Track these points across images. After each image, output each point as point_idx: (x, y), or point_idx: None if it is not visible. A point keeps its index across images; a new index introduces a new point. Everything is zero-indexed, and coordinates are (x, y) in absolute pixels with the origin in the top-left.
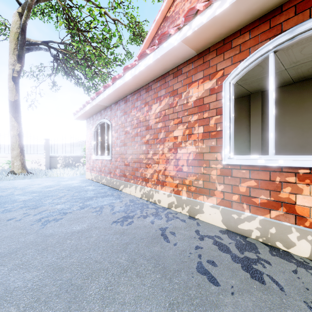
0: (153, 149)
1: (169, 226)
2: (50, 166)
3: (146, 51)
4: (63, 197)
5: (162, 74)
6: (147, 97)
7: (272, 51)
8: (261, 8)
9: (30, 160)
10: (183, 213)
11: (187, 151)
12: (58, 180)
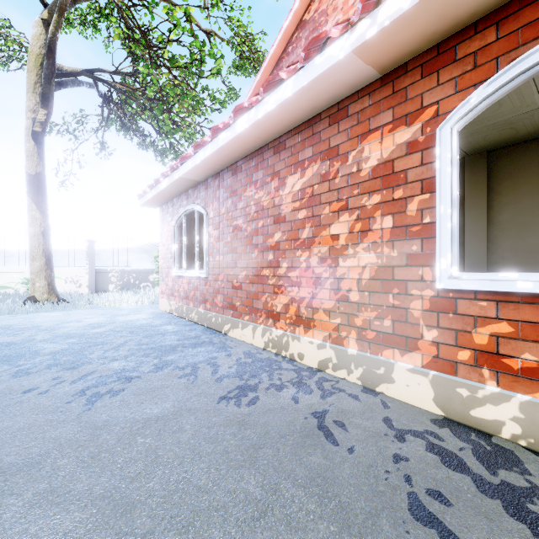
0: (289, 259)
1: (331, 409)
2: (97, 288)
3: (281, 75)
4: (122, 345)
5: (306, 118)
6: (276, 162)
7: None
8: None
9: (63, 278)
10: (349, 380)
11: (358, 264)
12: (111, 313)
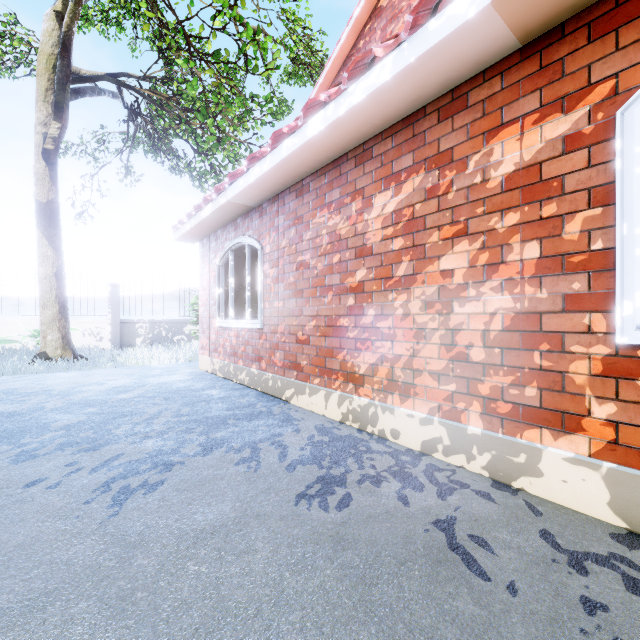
0: (378, 304)
1: (458, 516)
2: (121, 342)
3: (375, 52)
4: (156, 417)
5: (404, 115)
6: (359, 177)
7: None
8: None
9: (80, 330)
10: (469, 469)
11: (484, 309)
12: (140, 373)
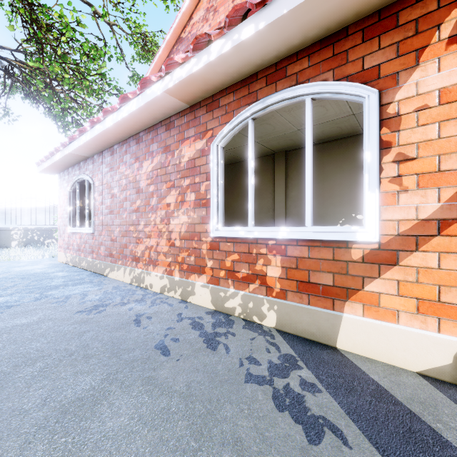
0: (145, 219)
1: (150, 312)
2: None
3: (129, 95)
4: (11, 287)
5: (153, 123)
6: (138, 150)
7: (250, 118)
8: (238, 72)
9: None
10: (175, 297)
11: (180, 222)
12: (9, 265)
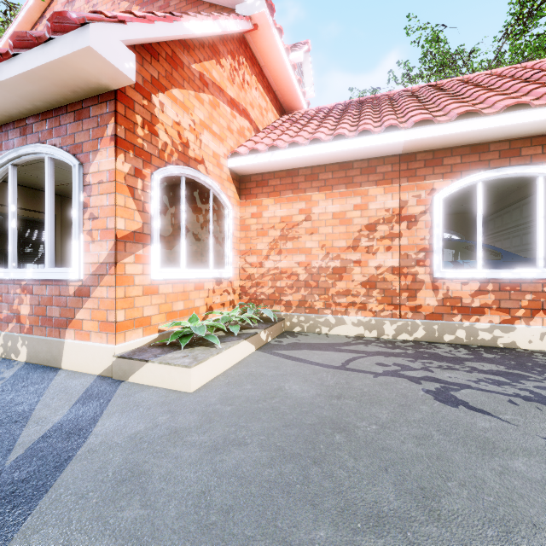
0: None
1: None
2: None
3: None
4: None
5: None
6: None
7: (10, 164)
8: None
9: None
10: None
11: None
12: None
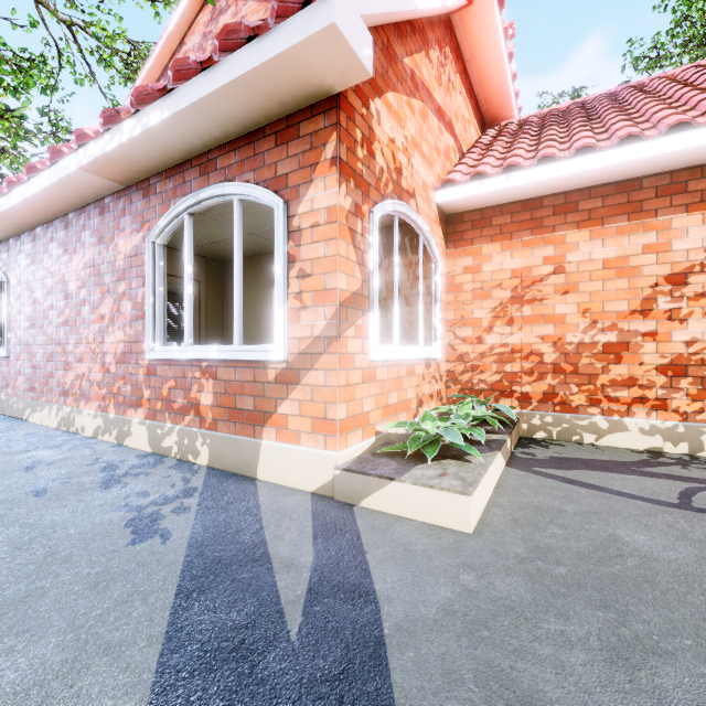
0: (75, 336)
1: (57, 458)
2: None
3: (37, 165)
4: None
5: (85, 204)
6: (67, 238)
7: (187, 213)
8: (167, 156)
9: None
10: (111, 441)
11: (115, 340)
12: None
